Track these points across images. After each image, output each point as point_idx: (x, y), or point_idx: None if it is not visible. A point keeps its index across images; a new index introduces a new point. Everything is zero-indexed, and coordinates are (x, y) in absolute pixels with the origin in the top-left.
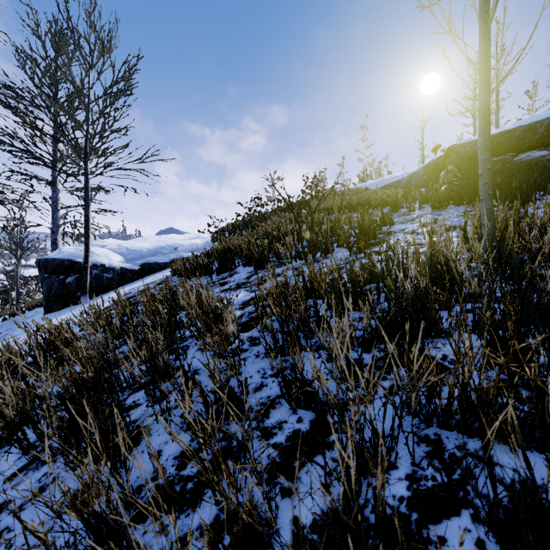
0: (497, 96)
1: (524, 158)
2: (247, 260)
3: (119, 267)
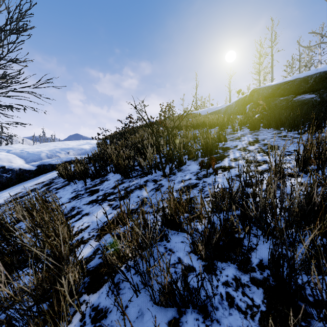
0: (272, 63)
1: (300, 98)
2: (116, 169)
3: (17, 168)
